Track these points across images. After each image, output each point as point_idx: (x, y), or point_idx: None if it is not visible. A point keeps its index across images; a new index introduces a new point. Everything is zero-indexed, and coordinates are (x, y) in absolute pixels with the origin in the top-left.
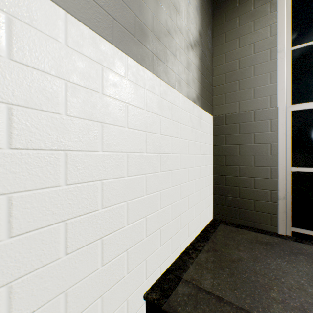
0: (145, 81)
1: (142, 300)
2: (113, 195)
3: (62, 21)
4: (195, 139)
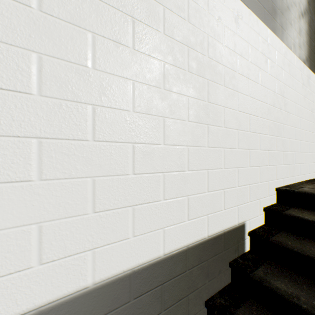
0: (276, 45)
1: (274, 190)
2: (263, 112)
3: (248, 15)
4: (305, 95)
